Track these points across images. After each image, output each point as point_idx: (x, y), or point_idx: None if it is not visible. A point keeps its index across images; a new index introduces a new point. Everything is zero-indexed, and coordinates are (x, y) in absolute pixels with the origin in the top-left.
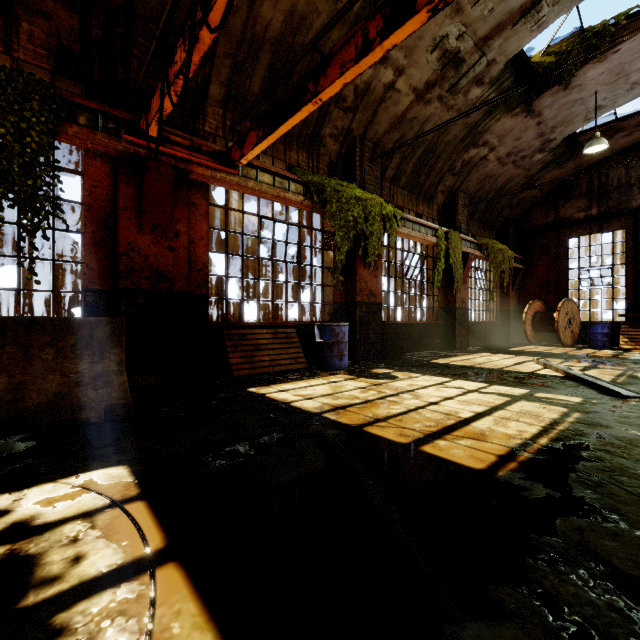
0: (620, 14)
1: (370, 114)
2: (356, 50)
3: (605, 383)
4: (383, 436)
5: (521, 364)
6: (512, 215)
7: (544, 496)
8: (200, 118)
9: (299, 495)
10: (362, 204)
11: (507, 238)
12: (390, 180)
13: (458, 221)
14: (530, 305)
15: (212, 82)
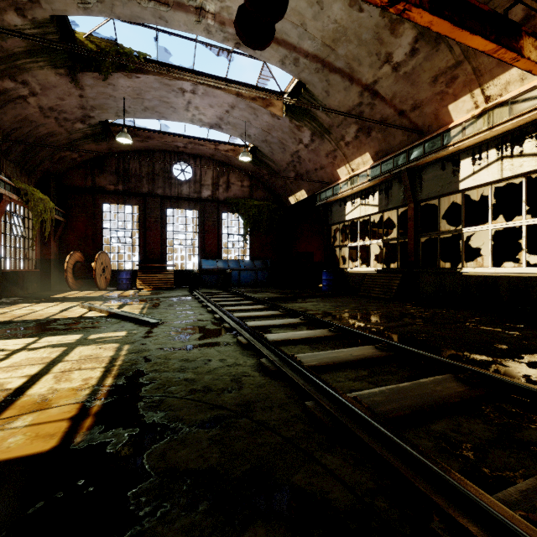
0: (141, 53)
1: None
2: None
3: (138, 316)
4: None
5: (68, 310)
6: (54, 169)
7: (127, 439)
8: None
9: None
10: None
11: (48, 190)
12: None
13: None
14: (72, 255)
15: None
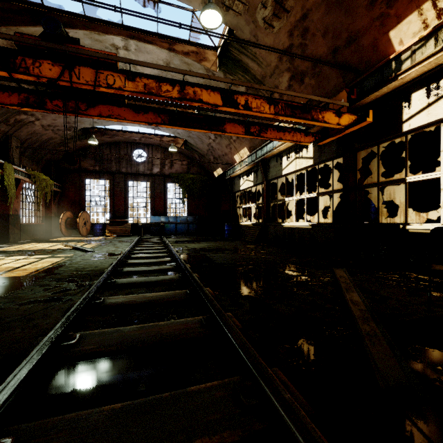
0: None
1: None
2: None
3: (86, 248)
4: None
5: (54, 246)
6: (53, 158)
7: (45, 275)
8: None
9: None
10: None
11: (50, 171)
12: None
13: (12, 156)
14: (64, 214)
15: None
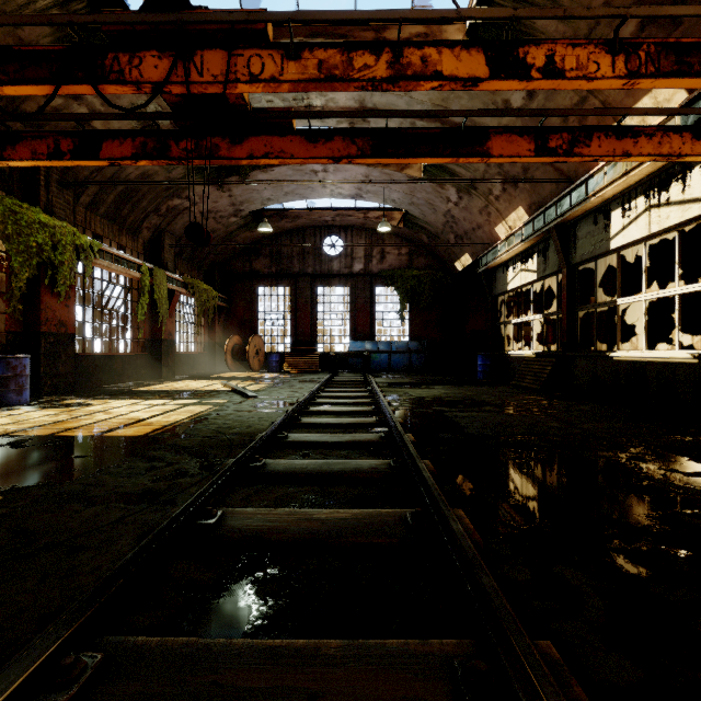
0: None
1: None
2: (49, 150)
3: (248, 391)
4: (74, 435)
5: (210, 386)
6: (218, 260)
7: (168, 436)
8: None
9: (6, 465)
10: (49, 231)
11: (214, 279)
12: (86, 206)
13: (165, 259)
14: (231, 339)
15: None
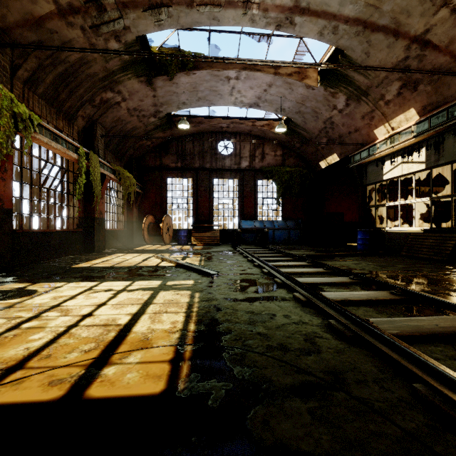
0: (197, 53)
1: None
2: None
3: (199, 267)
4: (20, 401)
5: (148, 260)
6: (135, 154)
7: (224, 395)
8: None
9: None
10: None
11: (132, 170)
12: (24, 81)
13: (97, 147)
14: (147, 218)
15: None
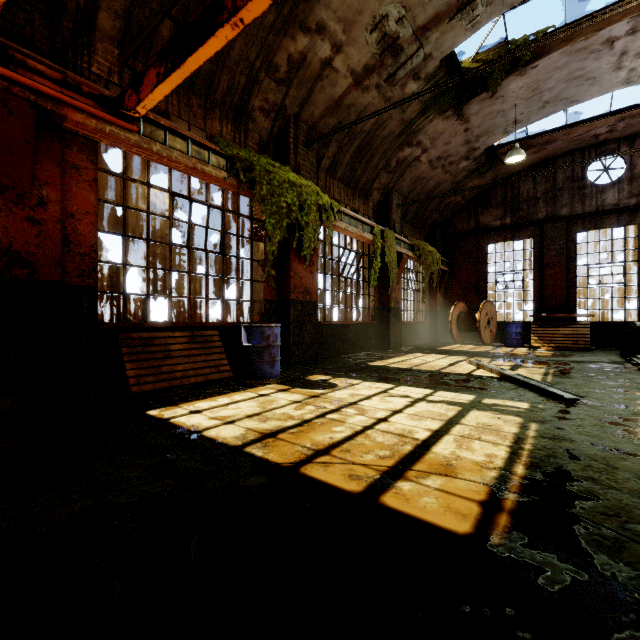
0: (539, 31)
1: (305, 92)
2: None
3: (541, 384)
4: (327, 482)
5: (455, 365)
6: (439, 219)
7: (569, 583)
8: (84, 53)
9: None
10: (297, 190)
11: (435, 241)
12: (326, 170)
13: (392, 220)
14: (455, 306)
15: (101, 8)
